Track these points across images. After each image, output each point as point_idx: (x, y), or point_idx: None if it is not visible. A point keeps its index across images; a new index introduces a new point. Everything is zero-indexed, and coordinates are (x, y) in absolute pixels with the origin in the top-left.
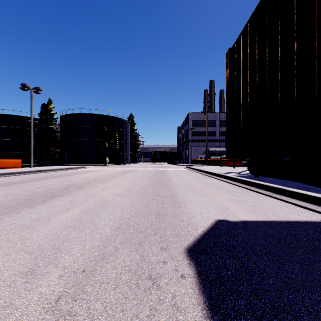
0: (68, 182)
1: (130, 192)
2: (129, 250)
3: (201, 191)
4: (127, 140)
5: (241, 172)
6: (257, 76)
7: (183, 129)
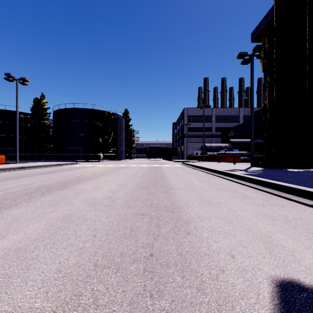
0: (42, 183)
1: (113, 199)
2: None
3: (210, 197)
4: (121, 136)
5: (247, 170)
6: None
7: (178, 124)
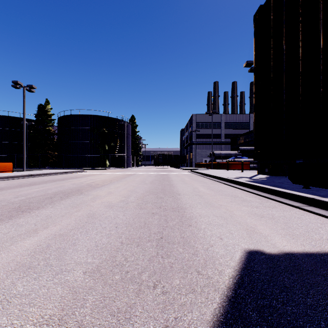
0: (57, 189)
1: (126, 202)
2: None
3: (212, 201)
4: (128, 143)
5: (252, 177)
6: (322, 25)
7: (186, 131)
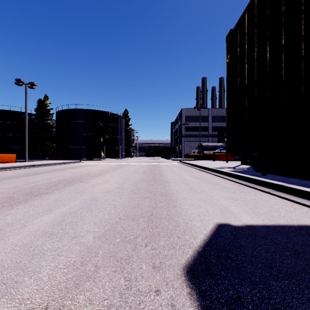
0: (59, 178)
1: (122, 189)
2: (112, 270)
3: (196, 187)
4: (121, 135)
5: (235, 167)
6: (268, 55)
7: (176, 124)
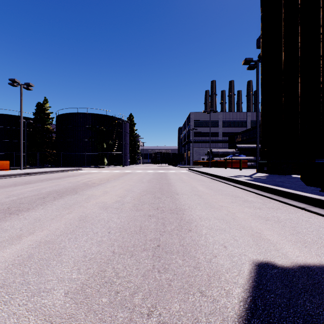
0: (51, 188)
1: (122, 203)
2: None
3: (212, 201)
4: (126, 141)
5: (251, 176)
6: None
7: (184, 129)
